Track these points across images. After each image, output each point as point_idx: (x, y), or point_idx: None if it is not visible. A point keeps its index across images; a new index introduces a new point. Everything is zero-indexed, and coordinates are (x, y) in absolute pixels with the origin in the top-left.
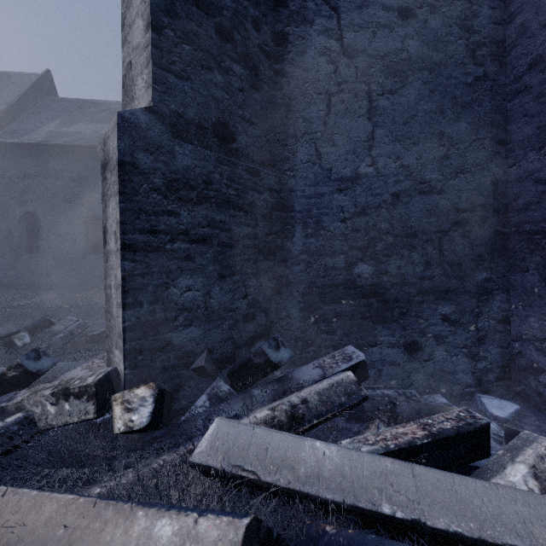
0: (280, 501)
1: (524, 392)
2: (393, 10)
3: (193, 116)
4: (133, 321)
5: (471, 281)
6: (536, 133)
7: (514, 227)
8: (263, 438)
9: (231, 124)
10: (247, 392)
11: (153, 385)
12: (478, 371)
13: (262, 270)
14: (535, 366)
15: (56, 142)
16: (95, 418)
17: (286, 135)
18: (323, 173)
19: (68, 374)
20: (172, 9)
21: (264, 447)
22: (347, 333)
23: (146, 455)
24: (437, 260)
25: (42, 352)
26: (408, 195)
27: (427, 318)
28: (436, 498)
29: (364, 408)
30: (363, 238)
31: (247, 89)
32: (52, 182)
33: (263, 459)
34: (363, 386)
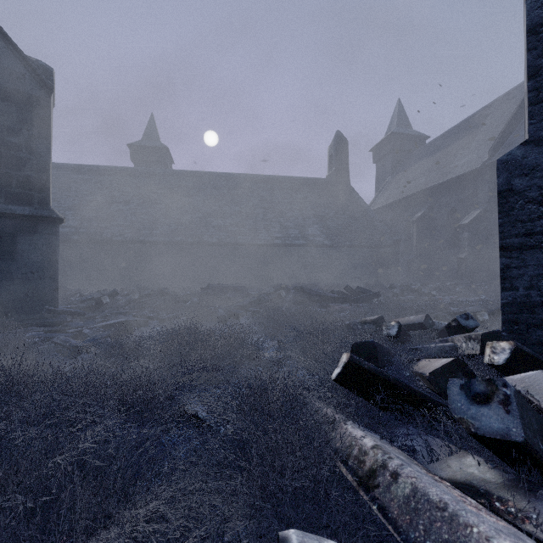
0: None
1: None
2: None
3: None
4: (509, 300)
5: None
6: None
7: None
8: None
9: None
10: None
11: (512, 343)
12: None
13: None
14: None
15: None
16: (479, 354)
17: None
18: None
19: None
20: None
21: None
22: None
23: None
24: None
25: (469, 316)
26: None
27: None
28: None
29: None
30: None
31: None
32: None
33: None
34: None
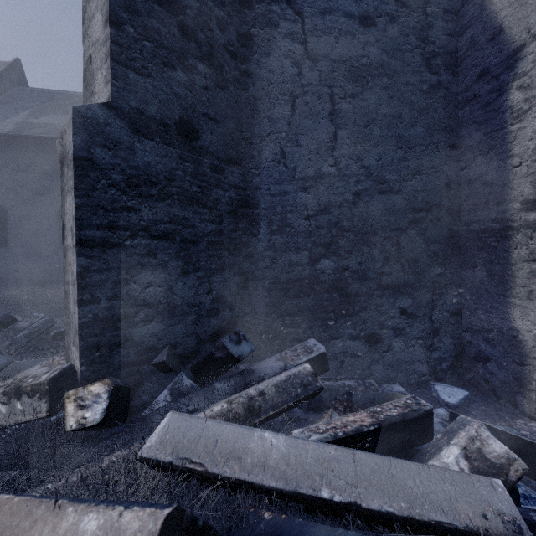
0: (227, 491)
1: (473, 379)
2: (355, 18)
3: (154, 113)
4: (90, 317)
5: (426, 277)
6: (483, 139)
7: (465, 226)
8: (213, 430)
9: (195, 122)
10: (209, 386)
11: (109, 381)
12: (432, 361)
13: (227, 266)
14: (482, 355)
15: (26, 133)
16: (48, 416)
17: (251, 134)
18: (288, 172)
19: (26, 372)
20: (132, 6)
21: (214, 439)
22: (311, 326)
23: (99, 452)
24: (395, 256)
25: None
26: (368, 195)
27: (386, 311)
28: (373, 481)
29: (322, 398)
30: (325, 235)
31: (212, 87)
32: (21, 174)
33: (211, 451)
34: (325, 377)
